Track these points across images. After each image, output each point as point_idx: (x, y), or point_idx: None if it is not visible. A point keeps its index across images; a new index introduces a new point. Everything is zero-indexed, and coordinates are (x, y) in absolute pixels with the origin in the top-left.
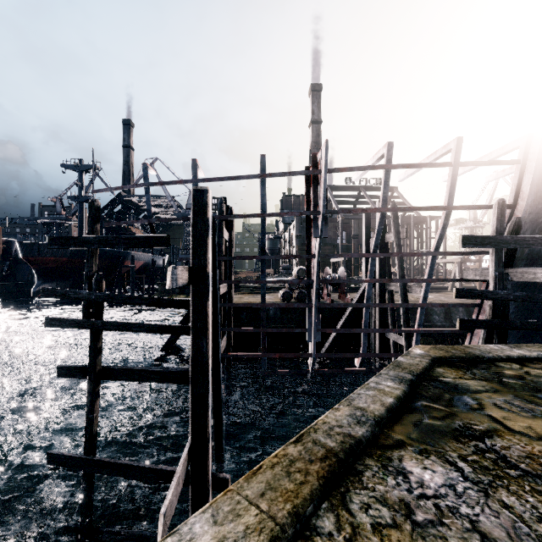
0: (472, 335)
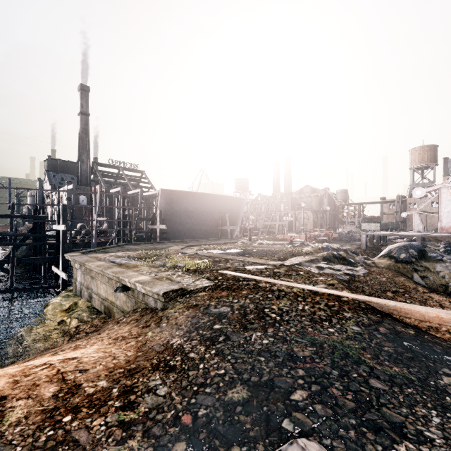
0: None
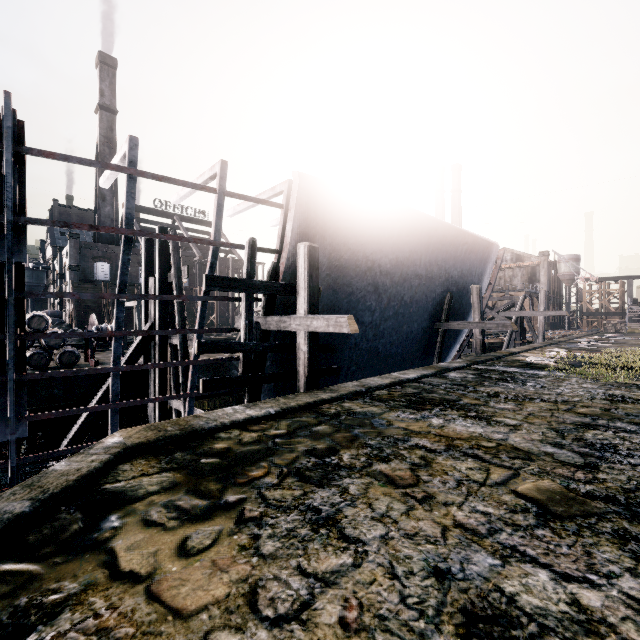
0: None
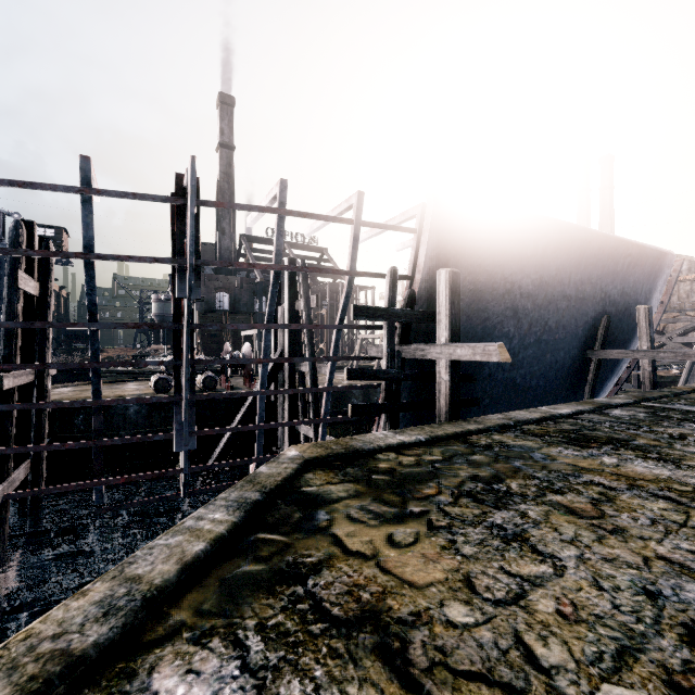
0: (379, 420)
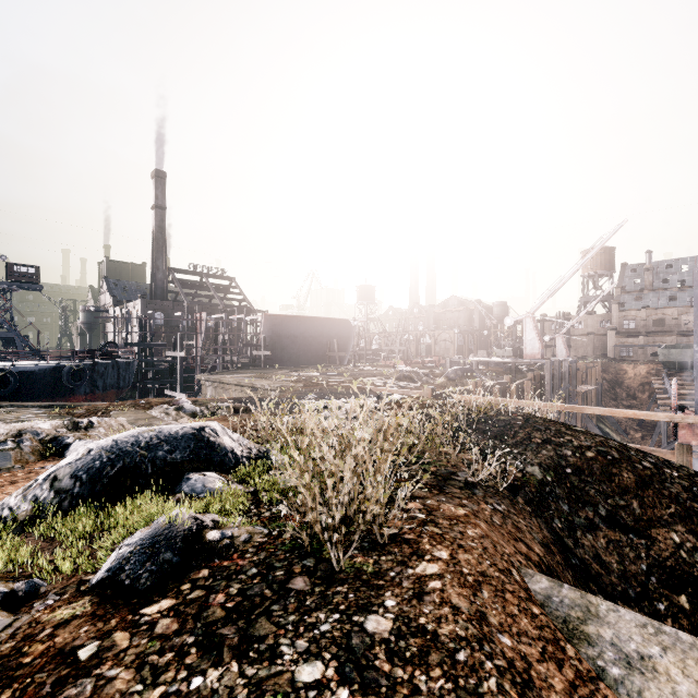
0: None
